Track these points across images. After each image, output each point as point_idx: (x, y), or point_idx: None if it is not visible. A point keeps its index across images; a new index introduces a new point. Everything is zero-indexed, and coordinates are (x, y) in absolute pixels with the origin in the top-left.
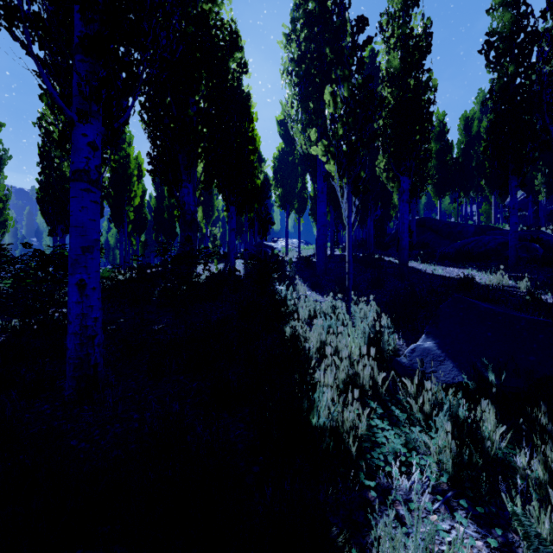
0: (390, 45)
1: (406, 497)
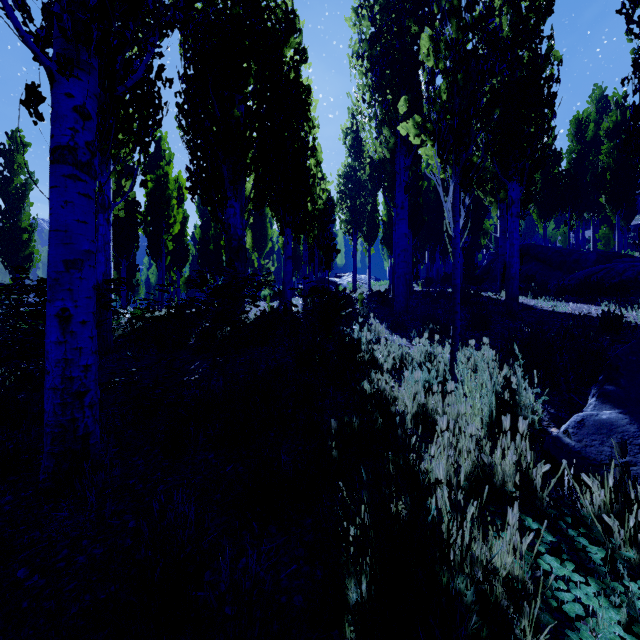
0: None
1: None
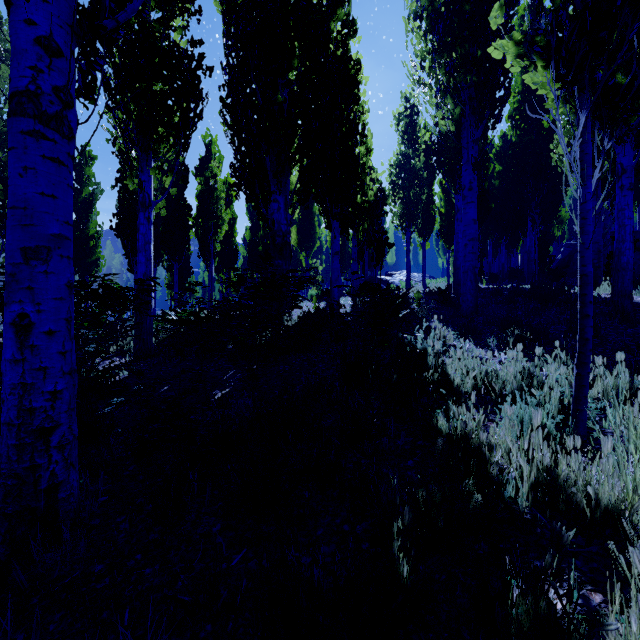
0: None
1: None
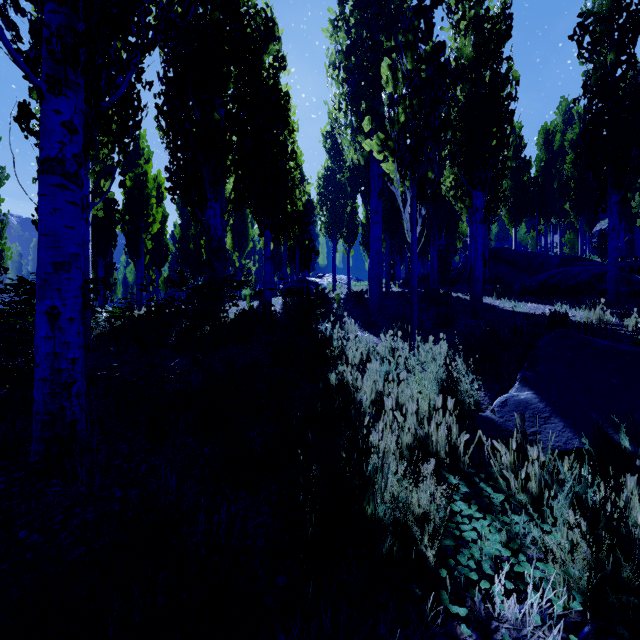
0: (460, 30)
1: (517, 634)
